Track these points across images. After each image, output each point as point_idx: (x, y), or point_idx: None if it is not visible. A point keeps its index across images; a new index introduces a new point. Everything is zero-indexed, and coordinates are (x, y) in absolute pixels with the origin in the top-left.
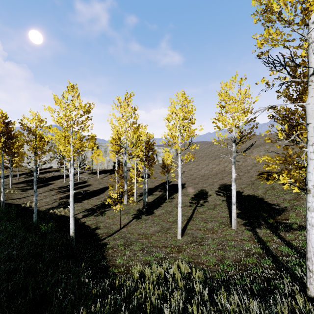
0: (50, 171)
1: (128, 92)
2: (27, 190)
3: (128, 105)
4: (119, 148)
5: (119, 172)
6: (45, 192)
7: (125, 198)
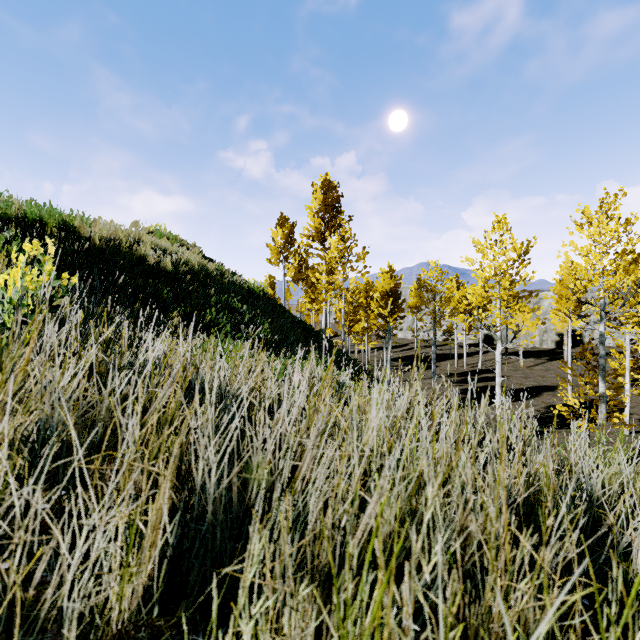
0: (430, 346)
1: (608, 193)
2: (405, 371)
3: (610, 218)
4: (578, 304)
5: (584, 356)
6: (430, 378)
7: (600, 410)
